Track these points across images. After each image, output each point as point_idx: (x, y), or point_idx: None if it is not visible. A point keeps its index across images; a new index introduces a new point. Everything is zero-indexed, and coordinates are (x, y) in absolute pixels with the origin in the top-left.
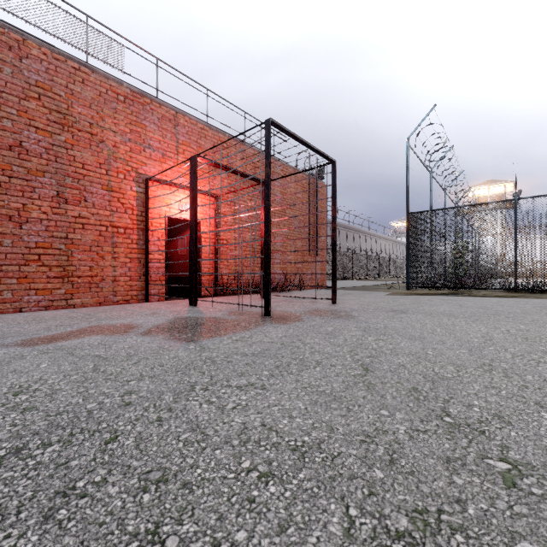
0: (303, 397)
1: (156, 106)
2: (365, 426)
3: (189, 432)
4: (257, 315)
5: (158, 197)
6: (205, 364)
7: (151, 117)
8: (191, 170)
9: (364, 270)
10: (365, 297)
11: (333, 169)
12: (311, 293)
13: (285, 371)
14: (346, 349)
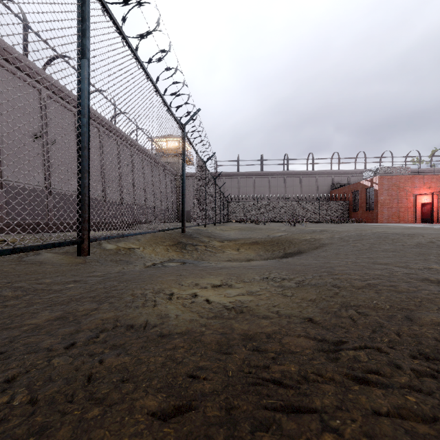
0: None
1: (418, 176)
2: None
3: None
4: None
5: (418, 198)
6: None
7: (416, 179)
8: (431, 195)
9: None
10: None
11: None
12: None
13: None
14: None
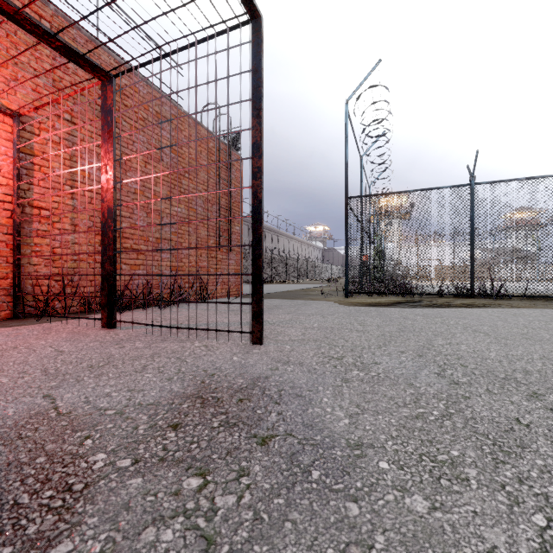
0: None
1: None
2: None
3: None
4: None
5: None
6: None
7: None
8: None
9: (283, 273)
10: (305, 313)
11: (256, 34)
12: (217, 307)
13: None
14: None
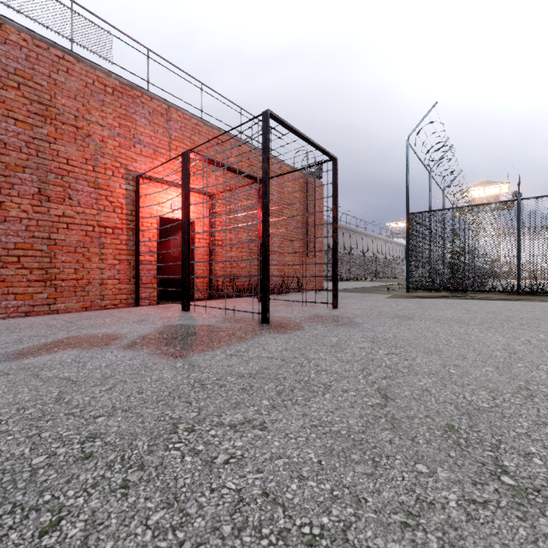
0: (314, 441)
1: (147, 99)
2: (402, 495)
3: (162, 510)
4: (254, 323)
5: (149, 195)
6: (193, 390)
7: (142, 111)
8: (183, 166)
9: (361, 271)
10: (366, 300)
11: (334, 166)
12: (309, 296)
13: (288, 400)
14: (357, 366)
